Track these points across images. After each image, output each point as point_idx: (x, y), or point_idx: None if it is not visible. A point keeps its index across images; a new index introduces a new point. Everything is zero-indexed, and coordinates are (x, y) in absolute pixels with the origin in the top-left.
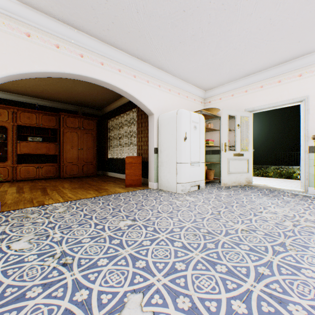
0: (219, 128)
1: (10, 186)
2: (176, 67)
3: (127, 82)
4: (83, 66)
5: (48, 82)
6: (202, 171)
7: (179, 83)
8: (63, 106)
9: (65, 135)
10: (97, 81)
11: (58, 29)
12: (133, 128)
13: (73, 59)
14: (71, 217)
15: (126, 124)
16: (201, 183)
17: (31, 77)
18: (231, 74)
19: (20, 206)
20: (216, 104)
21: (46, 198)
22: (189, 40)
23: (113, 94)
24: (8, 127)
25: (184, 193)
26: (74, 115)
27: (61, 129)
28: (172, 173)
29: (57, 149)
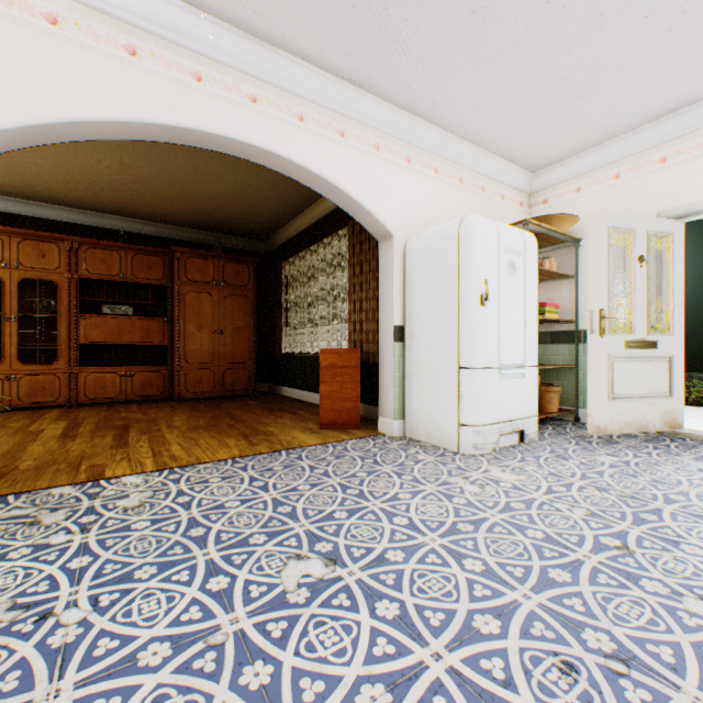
0: (575, 272)
1: (56, 418)
2: (455, 102)
3: (322, 149)
4: (202, 104)
5: (140, 174)
6: (530, 391)
7: (463, 153)
8: (181, 233)
9: (184, 299)
10: (242, 148)
11: (132, 3)
12: (340, 278)
13: (174, 87)
14: (148, 530)
15: (323, 271)
16: (527, 426)
17: (67, 137)
18: (618, 112)
19: (41, 482)
20: (564, 206)
21: (115, 457)
22: (501, 0)
23: (293, 196)
24: (59, 284)
25: (480, 453)
26: (203, 254)
27: (174, 287)
28: (444, 396)
29: (167, 334)
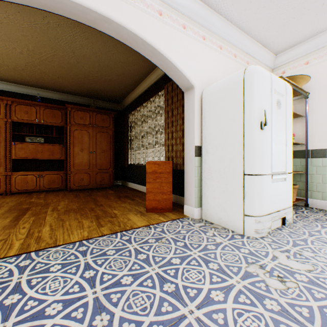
0: (305, 113)
1: None
2: None
3: (146, 21)
4: None
5: (41, 58)
6: (288, 190)
7: (237, 37)
8: (73, 98)
9: (72, 134)
10: (87, 14)
11: None
12: (160, 121)
13: None
14: None
15: (150, 117)
16: (287, 214)
17: None
18: None
19: None
20: (297, 74)
21: None
22: None
23: (132, 73)
24: None
25: (260, 236)
26: (83, 108)
27: (67, 127)
28: (231, 194)
29: (63, 153)
